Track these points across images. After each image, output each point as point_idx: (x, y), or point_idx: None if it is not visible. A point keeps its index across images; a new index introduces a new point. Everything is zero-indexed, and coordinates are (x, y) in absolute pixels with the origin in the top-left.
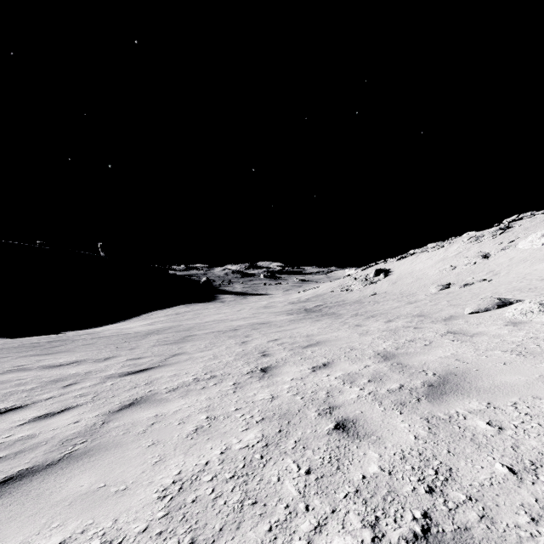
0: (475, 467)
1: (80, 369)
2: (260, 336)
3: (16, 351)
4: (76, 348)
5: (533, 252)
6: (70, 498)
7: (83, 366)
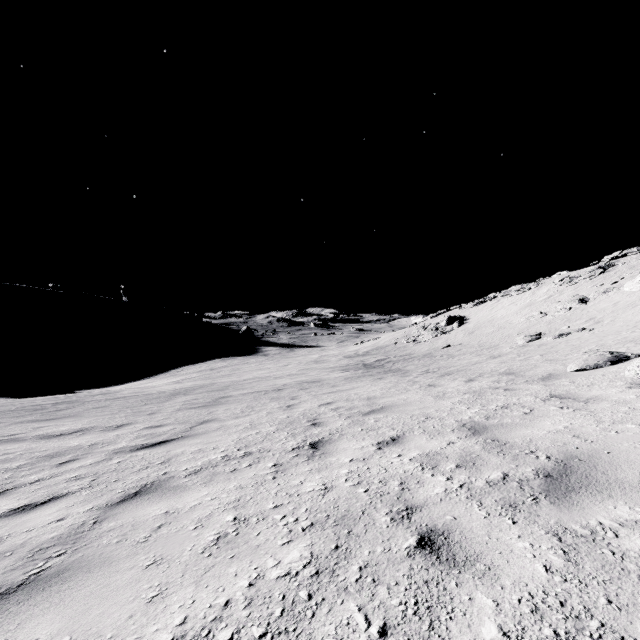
0: None
1: (84, 440)
2: (309, 398)
3: (12, 415)
4: (84, 411)
5: None
6: None
7: (89, 436)
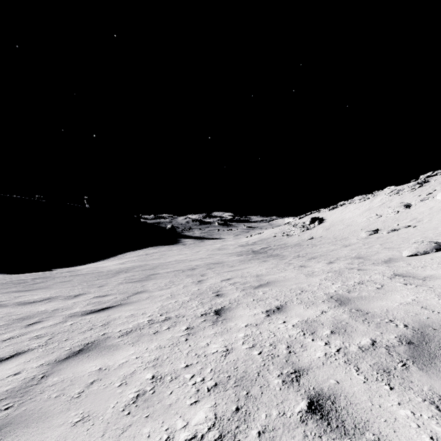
0: None
1: (49, 306)
2: (214, 275)
3: (2, 287)
4: (53, 284)
5: None
6: None
7: (53, 303)
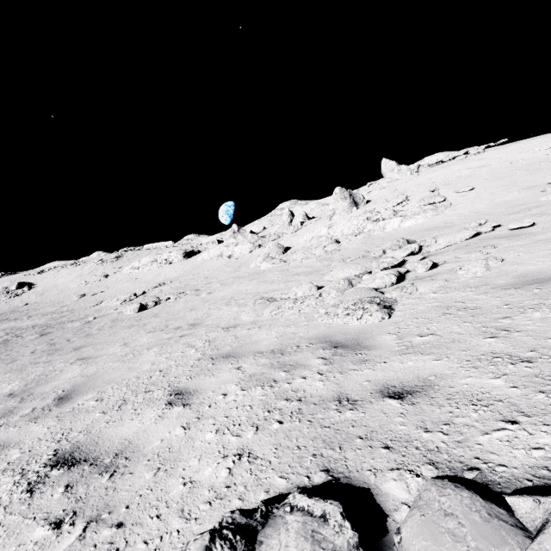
0: (88, 318)
1: None
2: None
3: None
4: None
5: (127, 276)
6: (36, 332)
7: None
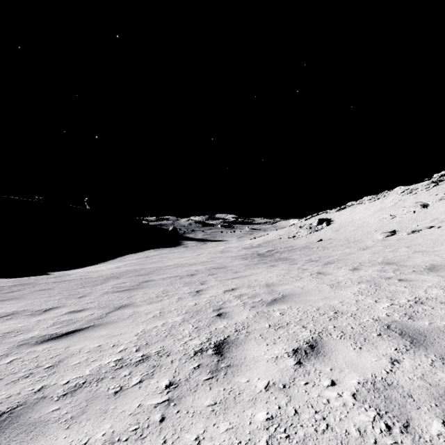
0: None
1: (5, 326)
2: (216, 283)
3: None
4: (29, 294)
5: None
6: None
7: (13, 322)
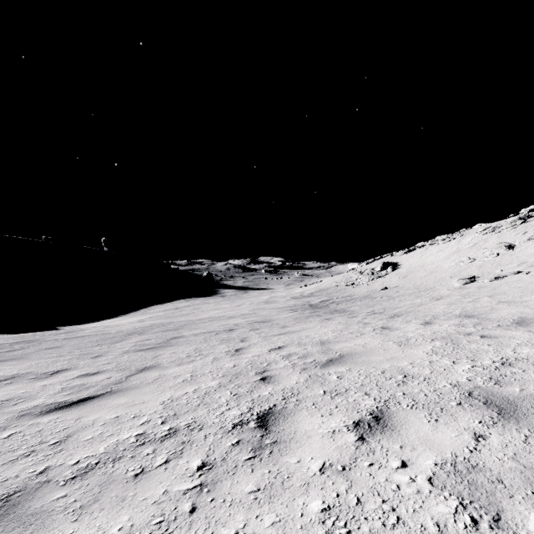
0: None
1: (4, 392)
2: (259, 340)
3: None
4: (34, 353)
5: None
6: None
7: (13, 387)
